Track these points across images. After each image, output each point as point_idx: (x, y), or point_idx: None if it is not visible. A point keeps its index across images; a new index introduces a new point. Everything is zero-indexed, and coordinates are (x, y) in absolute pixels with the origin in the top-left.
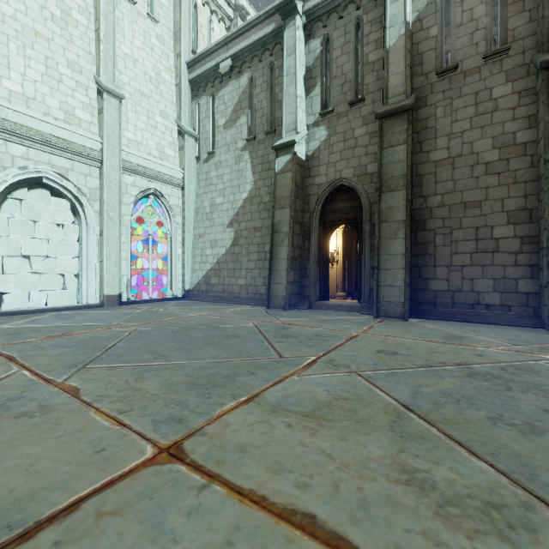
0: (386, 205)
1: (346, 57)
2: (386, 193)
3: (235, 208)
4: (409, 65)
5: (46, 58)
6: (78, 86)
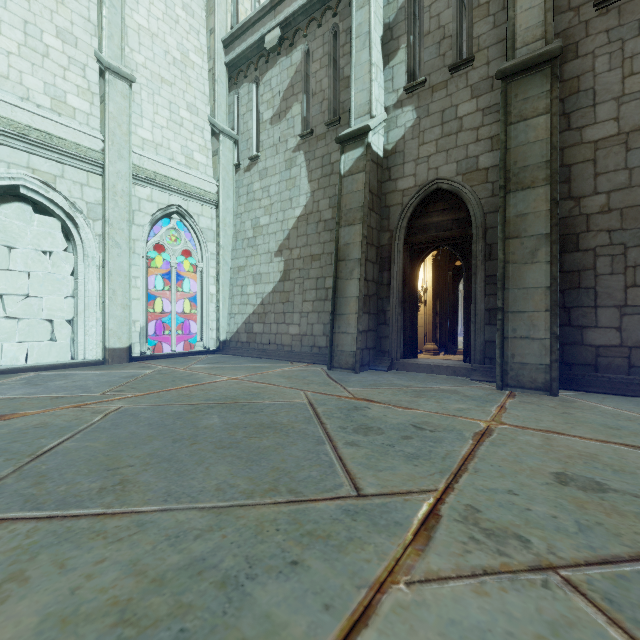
0: (515, 211)
1: (445, 0)
2: (515, 192)
3: (285, 229)
4: None
5: (26, 23)
6: (72, 63)
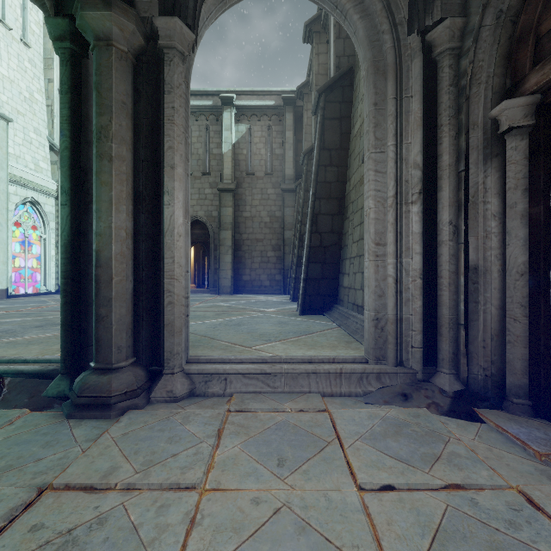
0: (223, 237)
1: (200, 145)
2: (223, 231)
3: None
4: (234, 167)
5: None
6: None
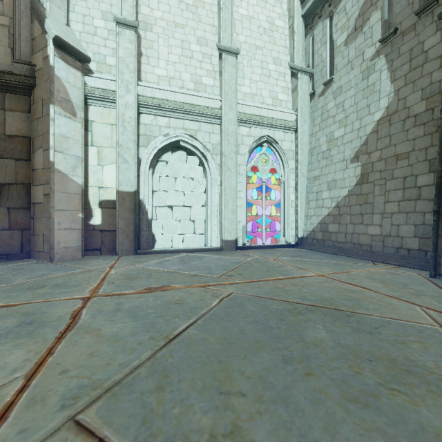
0: None
1: None
2: None
3: (362, 135)
4: None
5: (182, 42)
6: (204, 57)
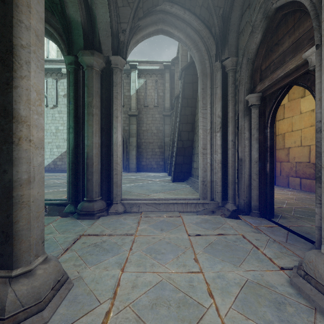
0: (131, 141)
1: None
2: (131, 137)
3: None
4: (137, 102)
5: None
6: None
